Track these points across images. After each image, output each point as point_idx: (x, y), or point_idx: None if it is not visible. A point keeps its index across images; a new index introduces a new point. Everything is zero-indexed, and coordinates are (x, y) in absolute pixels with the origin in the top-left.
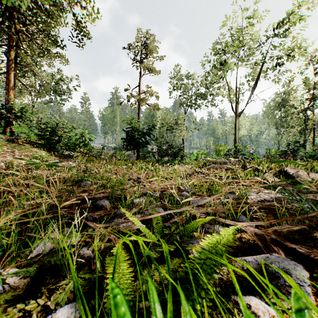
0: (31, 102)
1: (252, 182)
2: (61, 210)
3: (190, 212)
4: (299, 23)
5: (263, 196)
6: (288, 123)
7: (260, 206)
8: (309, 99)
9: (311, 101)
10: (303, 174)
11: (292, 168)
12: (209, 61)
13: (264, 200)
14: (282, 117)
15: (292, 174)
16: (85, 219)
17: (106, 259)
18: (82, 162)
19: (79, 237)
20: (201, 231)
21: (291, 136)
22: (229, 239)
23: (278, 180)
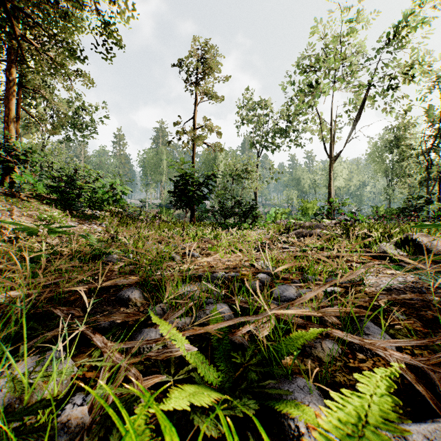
0: (42, 140)
1: (362, 256)
2: (57, 309)
3: (275, 315)
4: (421, 28)
5: (385, 279)
6: (404, 171)
7: (389, 301)
8: (433, 136)
9: (436, 139)
10: (440, 244)
11: (422, 234)
12: (293, 83)
13: (391, 288)
14: (396, 162)
15: (424, 244)
16: (91, 329)
17: (110, 437)
18: (110, 226)
19: (69, 375)
20: (299, 353)
21: (408, 189)
22: (386, 409)
23: (402, 253)
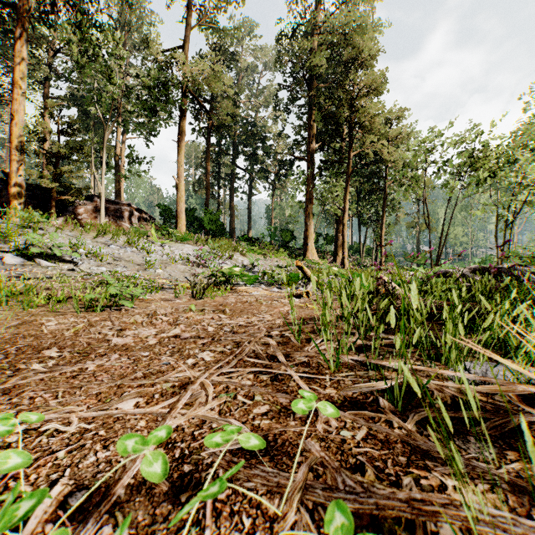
0: None
1: None
2: None
3: None
4: None
5: None
6: None
7: None
8: None
9: None
10: None
11: None
12: None
13: None
14: None
15: None
16: None
17: None
18: None
19: None
20: None
21: None
22: None
23: None
